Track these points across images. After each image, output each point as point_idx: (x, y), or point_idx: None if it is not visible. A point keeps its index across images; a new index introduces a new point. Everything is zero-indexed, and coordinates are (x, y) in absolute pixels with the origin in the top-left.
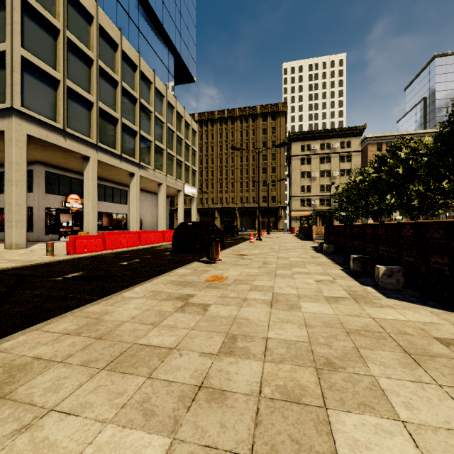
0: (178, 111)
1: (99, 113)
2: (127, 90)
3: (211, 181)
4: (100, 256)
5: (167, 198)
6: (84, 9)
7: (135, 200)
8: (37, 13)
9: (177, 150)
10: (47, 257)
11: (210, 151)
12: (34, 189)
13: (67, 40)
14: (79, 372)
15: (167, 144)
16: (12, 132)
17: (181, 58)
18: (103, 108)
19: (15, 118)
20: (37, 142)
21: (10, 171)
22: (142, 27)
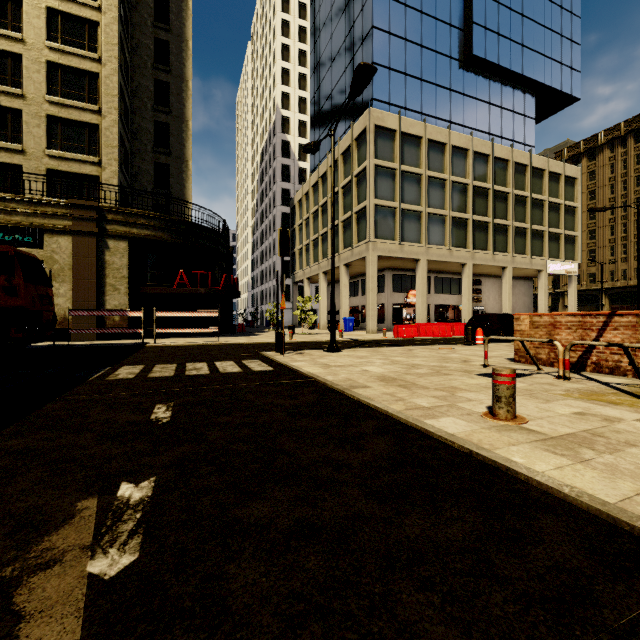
0: (534, 167)
1: (428, 218)
2: (456, 182)
3: (635, 238)
4: (411, 339)
5: (529, 280)
6: (415, 136)
7: (467, 291)
8: (383, 167)
9: (534, 218)
10: (382, 337)
11: (632, 187)
12: (385, 289)
13: (402, 171)
14: (365, 351)
15: (512, 217)
16: (369, 257)
17: (546, 86)
18: (432, 212)
19: (371, 247)
20: (383, 258)
21: (369, 282)
22: (481, 93)
